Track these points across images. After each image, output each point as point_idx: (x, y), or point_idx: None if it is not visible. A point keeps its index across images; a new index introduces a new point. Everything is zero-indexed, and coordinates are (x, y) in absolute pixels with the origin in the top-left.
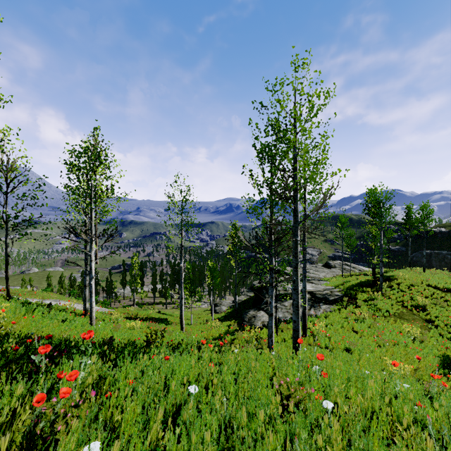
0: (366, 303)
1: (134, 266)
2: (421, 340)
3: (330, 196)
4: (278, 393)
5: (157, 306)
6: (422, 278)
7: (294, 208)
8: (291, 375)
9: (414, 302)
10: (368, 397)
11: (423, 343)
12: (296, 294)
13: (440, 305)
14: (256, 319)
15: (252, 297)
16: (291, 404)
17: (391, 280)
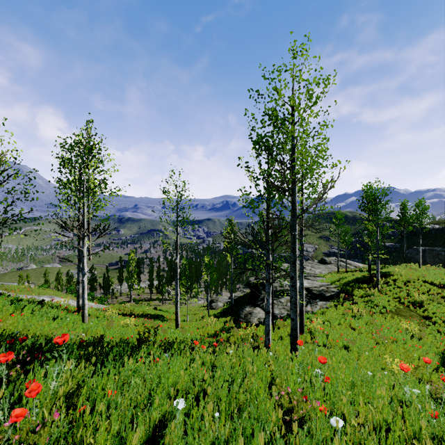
0: (362, 299)
1: (131, 262)
2: (420, 336)
3: (330, 188)
4: (278, 405)
5: (154, 303)
6: (418, 274)
7: (292, 201)
8: (291, 381)
9: (410, 298)
10: (379, 408)
11: (421, 340)
12: (294, 291)
13: (436, 301)
14: (252, 316)
15: (248, 293)
16: (295, 424)
17: (387, 276)
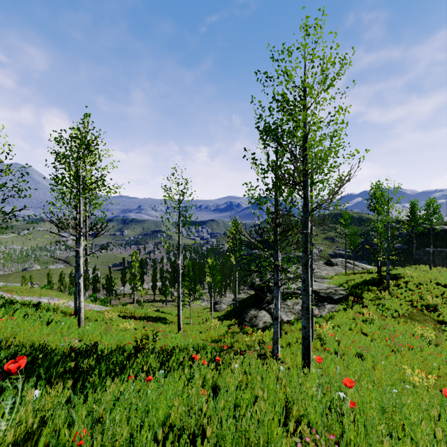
0: (373, 302)
1: (134, 263)
2: (436, 343)
3: (348, 179)
4: None
5: (157, 304)
6: (430, 277)
7: (303, 195)
8: (313, 412)
9: (423, 302)
10: None
11: (439, 347)
12: (306, 296)
13: None
14: (257, 319)
15: (253, 295)
16: None
17: (397, 279)
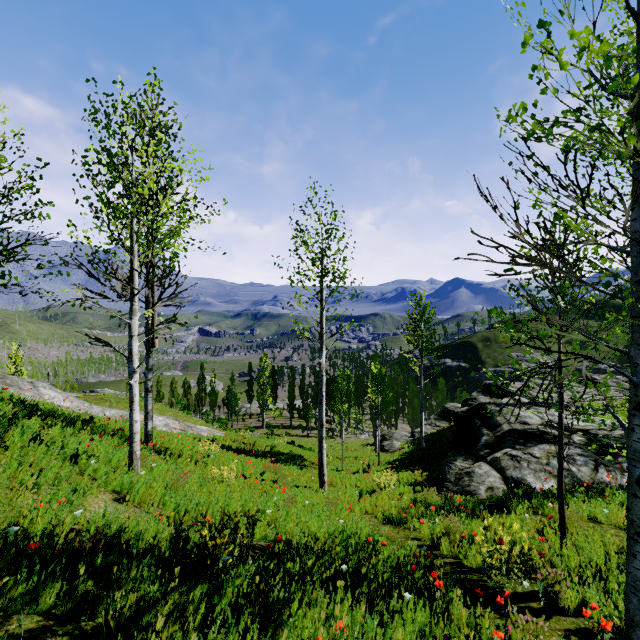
0: None
1: (264, 371)
2: None
3: None
4: None
5: (295, 432)
6: None
7: None
8: None
9: None
10: None
11: None
12: None
13: None
14: (473, 480)
15: (446, 429)
16: None
17: None
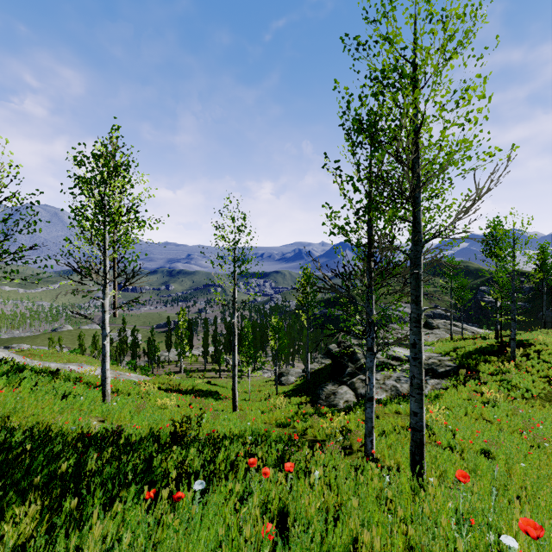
0: (493, 378)
1: (181, 323)
2: None
3: (488, 189)
4: None
5: (209, 374)
6: None
7: (413, 219)
8: None
9: None
10: None
11: None
12: (417, 367)
13: None
14: (336, 397)
15: (328, 365)
16: None
17: (525, 346)
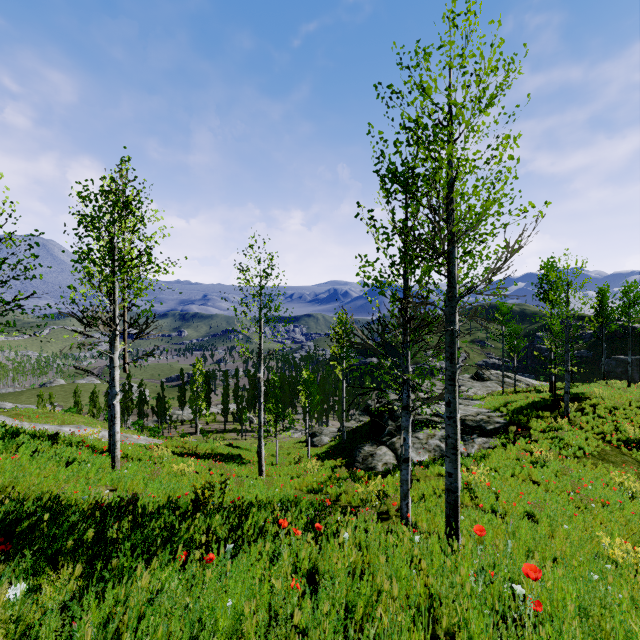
0: (545, 435)
1: (197, 376)
2: None
3: (519, 247)
4: None
5: (229, 435)
6: (629, 397)
7: (448, 273)
8: (476, 624)
9: (621, 435)
10: None
11: None
12: (452, 427)
13: None
14: (374, 459)
15: (367, 423)
16: None
17: (581, 400)
